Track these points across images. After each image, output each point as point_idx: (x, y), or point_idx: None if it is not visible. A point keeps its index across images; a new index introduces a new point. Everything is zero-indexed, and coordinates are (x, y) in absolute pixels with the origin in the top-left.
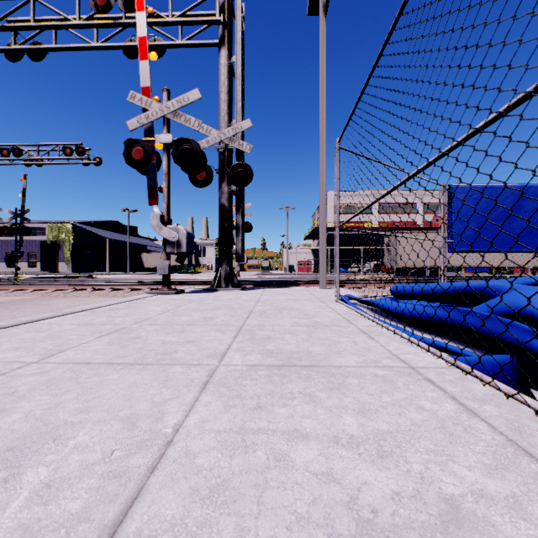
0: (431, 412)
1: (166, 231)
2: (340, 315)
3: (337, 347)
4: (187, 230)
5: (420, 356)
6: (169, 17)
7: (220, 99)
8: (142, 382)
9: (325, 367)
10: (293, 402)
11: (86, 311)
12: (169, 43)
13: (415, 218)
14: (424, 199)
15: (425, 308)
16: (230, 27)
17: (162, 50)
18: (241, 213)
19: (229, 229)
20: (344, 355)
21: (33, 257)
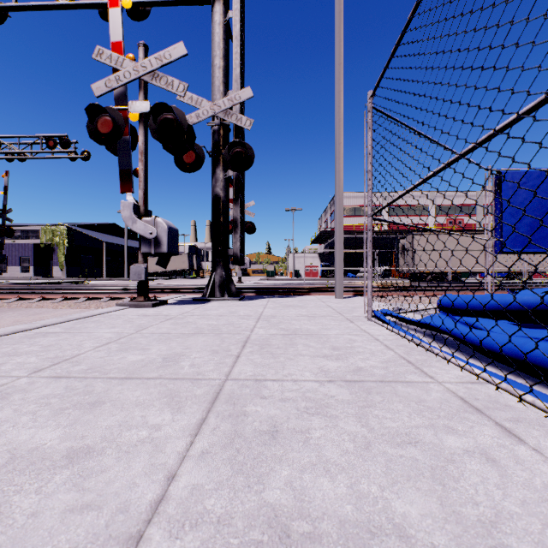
0: None
1: (141, 225)
2: (390, 350)
3: (465, 494)
4: (169, 224)
5: None
6: None
7: (214, 65)
8: None
9: None
10: None
11: None
12: None
13: (427, 220)
14: (437, 201)
15: None
16: None
17: (146, 11)
18: (240, 206)
19: (224, 224)
20: None
21: (25, 262)
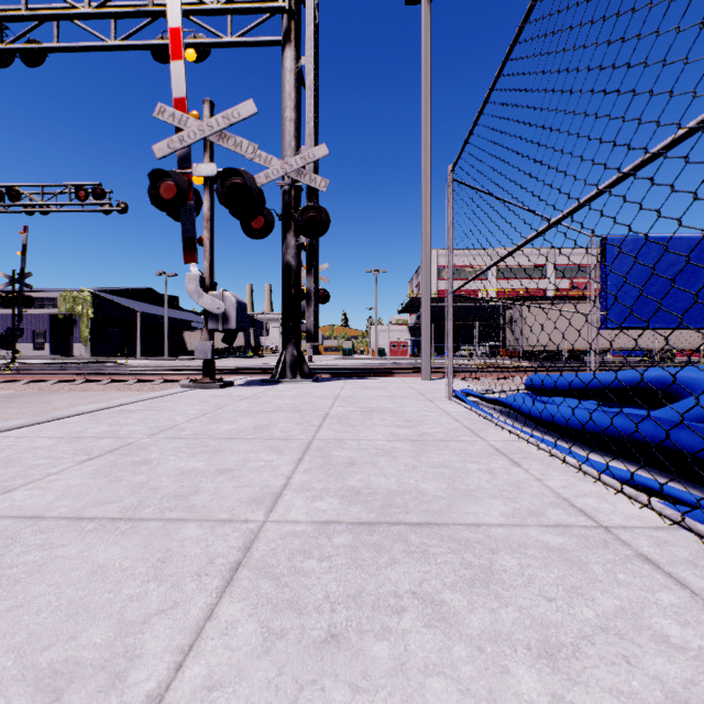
0: (691, 654)
1: (208, 299)
2: (457, 422)
3: (464, 482)
4: (238, 298)
5: (609, 502)
6: (213, 3)
7: (285, 117)
8: (117, 566)
9: (452, 527)
10: (402, 621)
11: (83, 415)
12: (214, 40)
13: (545, 284)
14: (557, 260)
15: (599, 414)
16: (299, 17)
17: (205, 52)
18: (314, 275)
19: (296, 297)
20: (479, 498)
21: (40, 337)
